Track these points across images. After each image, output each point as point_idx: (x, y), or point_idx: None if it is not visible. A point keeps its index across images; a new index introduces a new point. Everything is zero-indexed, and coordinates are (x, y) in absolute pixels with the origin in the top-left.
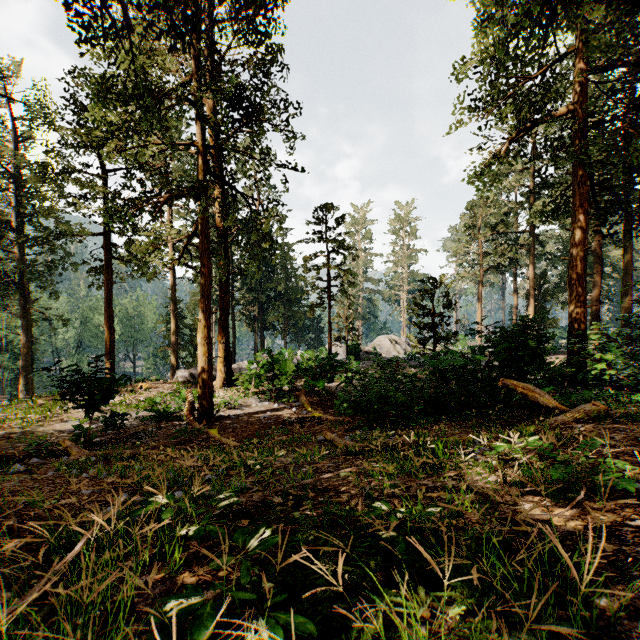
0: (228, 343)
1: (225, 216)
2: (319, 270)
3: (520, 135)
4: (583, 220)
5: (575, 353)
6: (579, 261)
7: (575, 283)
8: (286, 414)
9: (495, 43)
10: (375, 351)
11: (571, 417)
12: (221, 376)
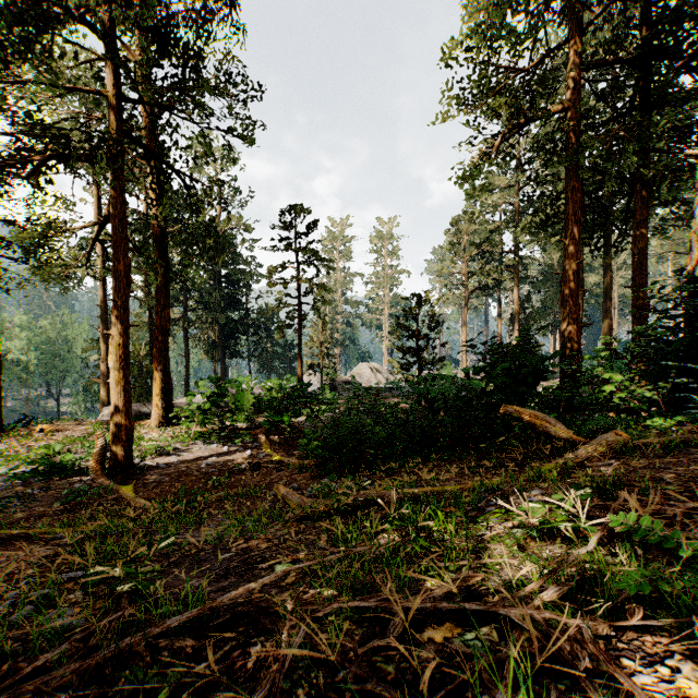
0: (167, 370)
1: (157, 203)
2: (287, 284)
3: (512, 133)
4: (576, 230)
5: (568, 376)
6: (572, 275)
7: (568, 299)
8: (237, 459)
9: (488, 15)
10: (354, 380)
11: (593, 451)
12: (157, 413)
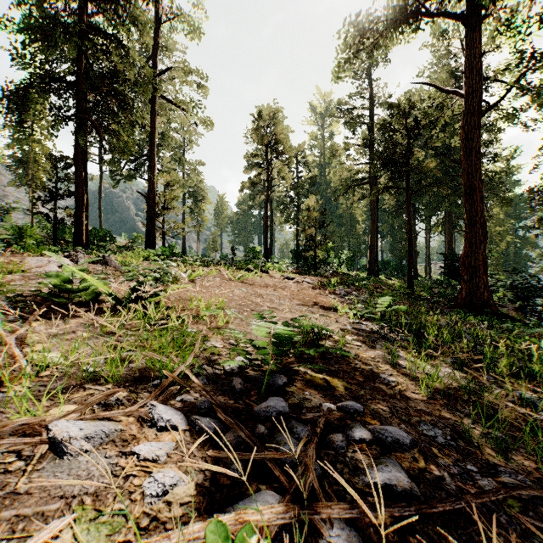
0: None
1: None
2: None
3: None
4: None
5: None
6: None
7: None
8: None
9: None
10: None
11: None
12: None
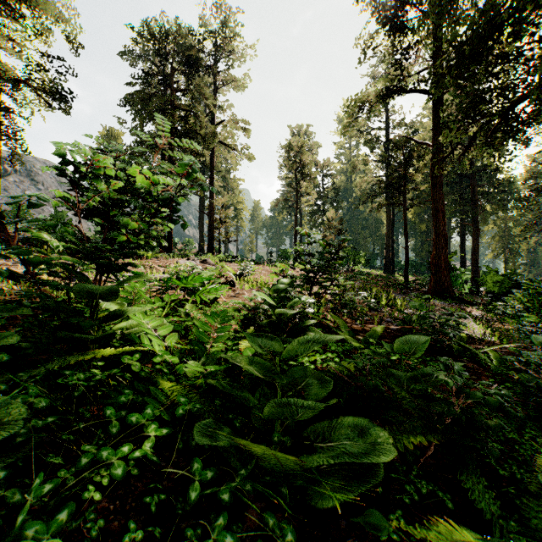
0: None
1: None
2: None
3: None
4: None
5: None
6: None
7: None
8: None
9: None
10: None
11: None
12: None
